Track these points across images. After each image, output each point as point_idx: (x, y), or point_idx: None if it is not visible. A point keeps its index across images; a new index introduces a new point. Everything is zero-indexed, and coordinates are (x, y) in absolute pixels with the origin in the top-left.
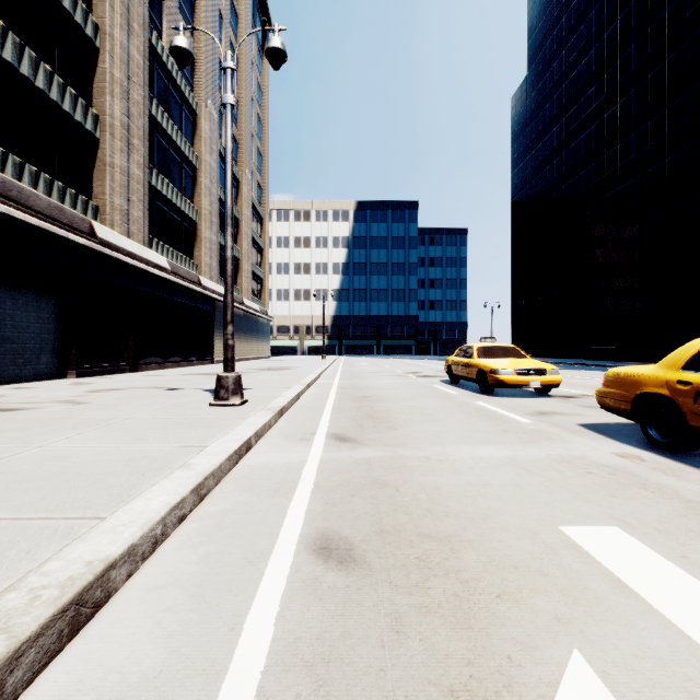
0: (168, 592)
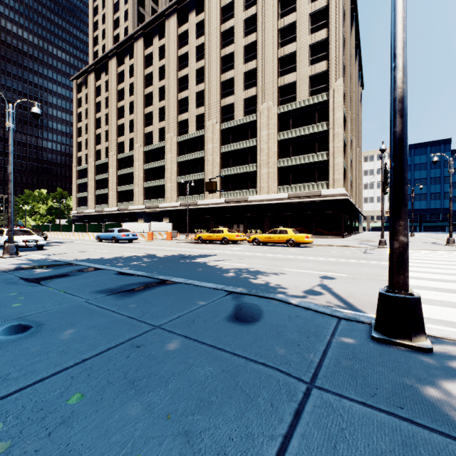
0: None
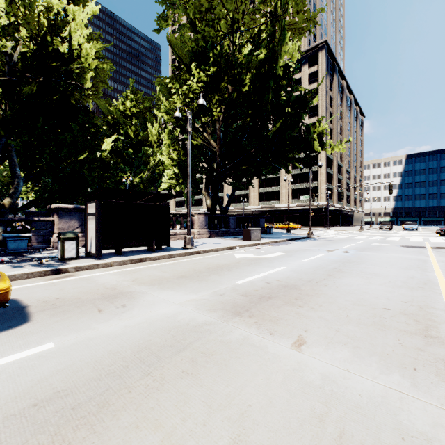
0: (374, 229)
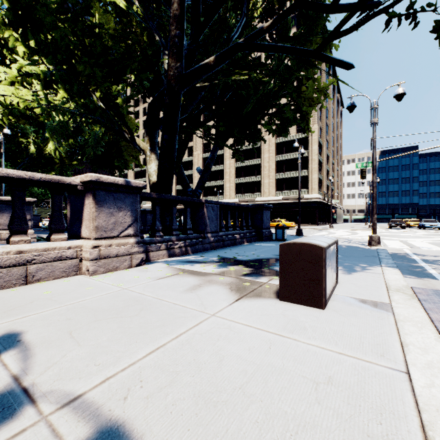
0: None
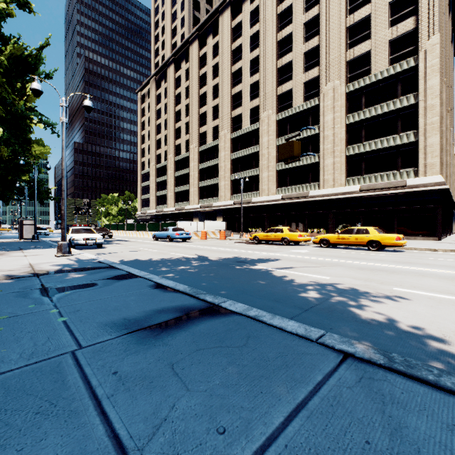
0: None
